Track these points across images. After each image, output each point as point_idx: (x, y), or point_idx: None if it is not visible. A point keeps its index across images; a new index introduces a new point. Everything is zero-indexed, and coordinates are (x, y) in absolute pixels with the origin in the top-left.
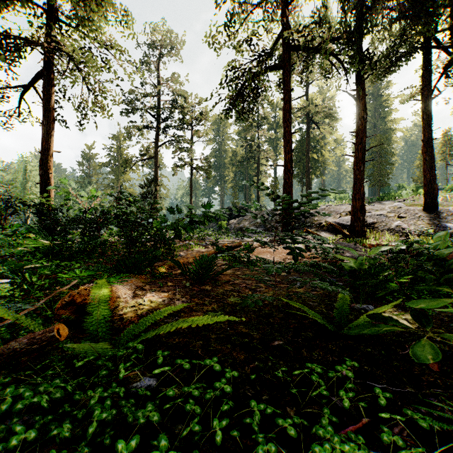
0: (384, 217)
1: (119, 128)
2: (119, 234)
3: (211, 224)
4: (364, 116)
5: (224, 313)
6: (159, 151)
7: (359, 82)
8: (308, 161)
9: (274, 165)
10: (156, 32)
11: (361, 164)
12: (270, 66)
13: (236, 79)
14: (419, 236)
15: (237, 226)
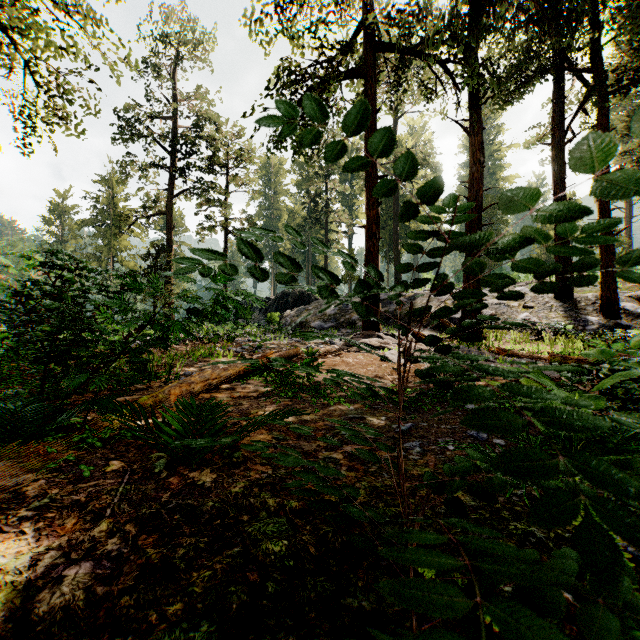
0: (505, 307)
1: (112, 167)
2: (13, 340)
3: (258, 316)
4: (481, 159)
5: (220, 629)
6: (175, 203)
7: (474, 109)
8: (396, 228)
9: (349, 232)
10: (169, 18)
11: (476, 229)
12: (345, 72)
13: (292, 84)
14: (554, 334)
15: (295, 320)
